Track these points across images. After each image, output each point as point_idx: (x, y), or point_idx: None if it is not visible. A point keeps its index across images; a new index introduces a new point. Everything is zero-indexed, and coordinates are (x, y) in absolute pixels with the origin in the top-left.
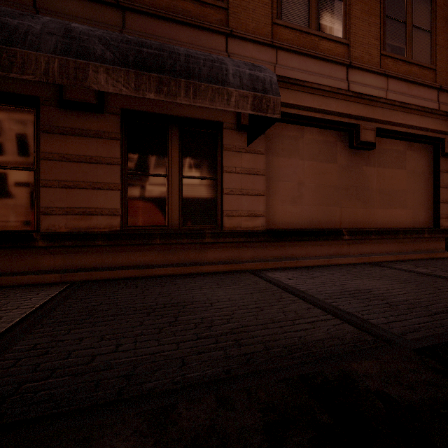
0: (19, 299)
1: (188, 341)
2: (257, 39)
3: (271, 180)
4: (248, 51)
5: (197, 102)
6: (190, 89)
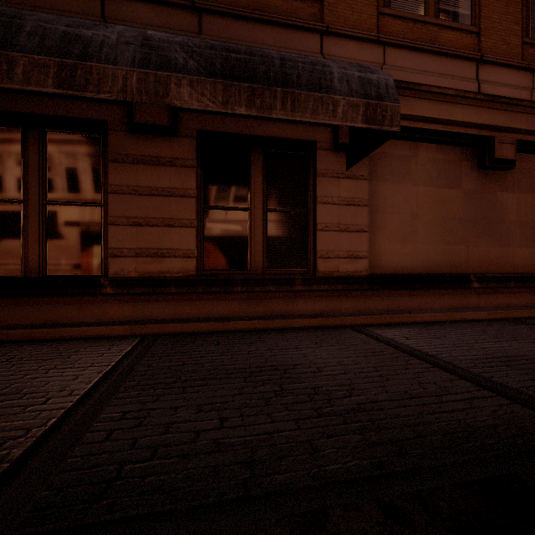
0: (91, 355)
1: (308, 419)
2: (360, 35)
3: (375, 212)
4: (348, 51)
5: (296, 116)
6: (287, 100)
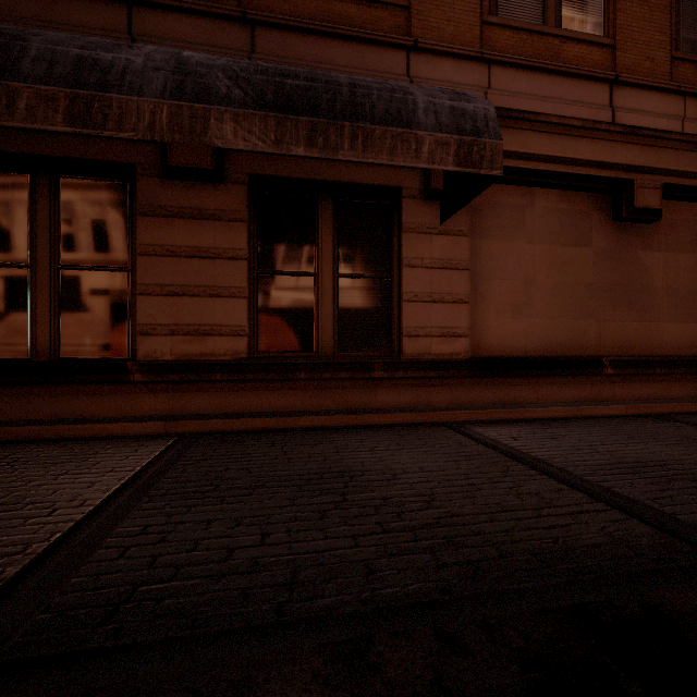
0: (112, 458)
1: (370, 535)
2: (458, 51)
3: (479, 277)
4: (443, 71)
5: (369, 157)
6: (357, 138)
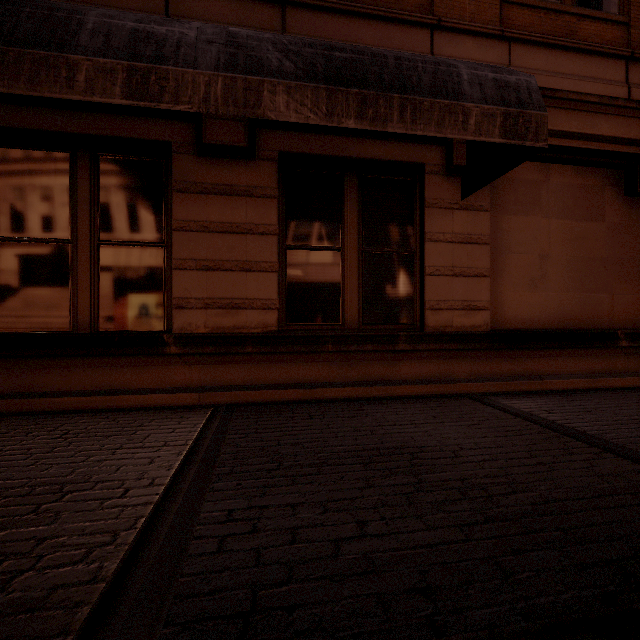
0: (159, 431)
1: (475, 525)
2: (479, 29)
3: (496, 251)
4: (465, 49)
5: (417, 129)
6: (406, 110)
